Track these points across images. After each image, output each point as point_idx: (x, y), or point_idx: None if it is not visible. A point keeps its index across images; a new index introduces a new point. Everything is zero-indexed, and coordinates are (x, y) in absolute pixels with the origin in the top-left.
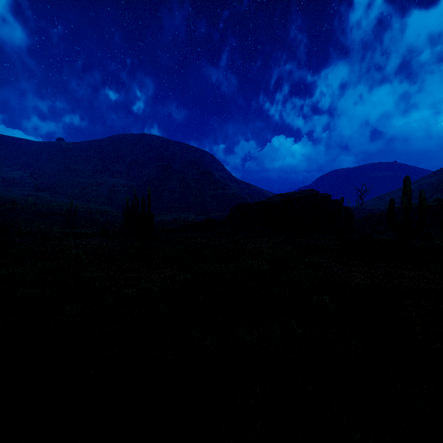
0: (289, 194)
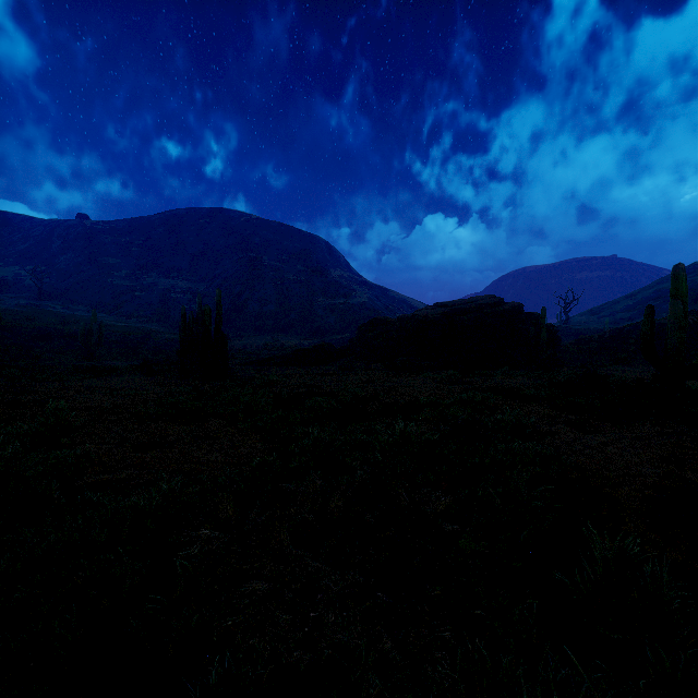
0: (455, 303)
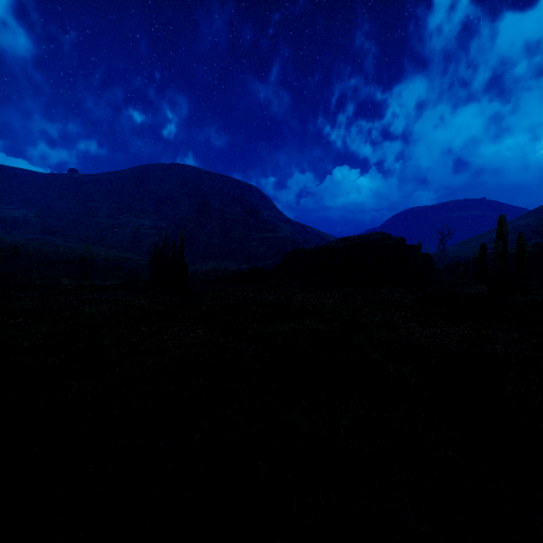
0: (355, 237)
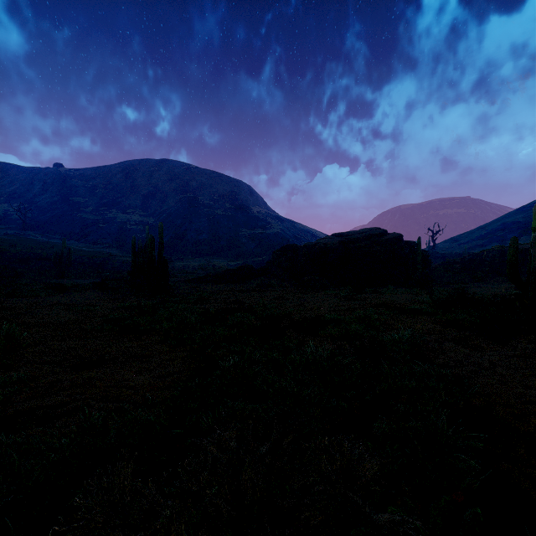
0: (349, 233)
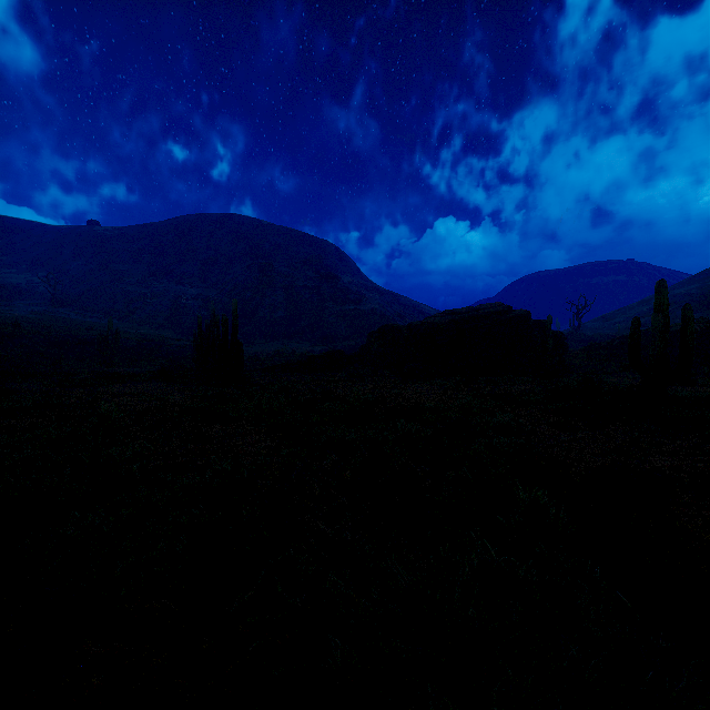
0: (463, 310)
